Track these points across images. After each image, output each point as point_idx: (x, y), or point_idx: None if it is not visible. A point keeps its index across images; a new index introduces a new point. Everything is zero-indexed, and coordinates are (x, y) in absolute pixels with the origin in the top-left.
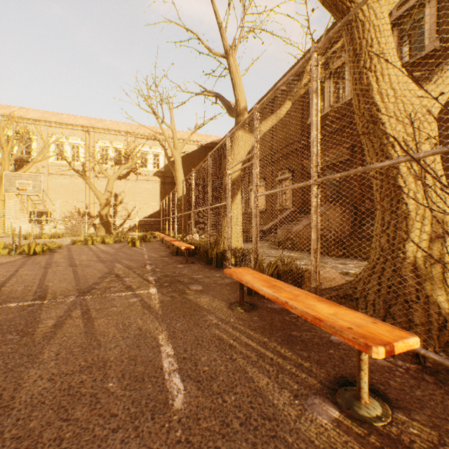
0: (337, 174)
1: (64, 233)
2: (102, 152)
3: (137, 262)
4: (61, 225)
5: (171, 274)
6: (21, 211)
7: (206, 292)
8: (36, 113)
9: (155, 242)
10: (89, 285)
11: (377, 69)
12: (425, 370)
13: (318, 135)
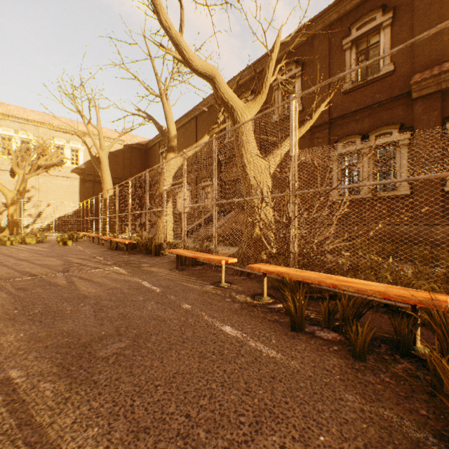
0: (223, 201)
1: None
2: (4, 141)
3: (84, 255)
4: None
5: (122, 260)
6: None
7: (154, 266)
8: None
9: (84, 241)
10: (63, 269)
11: (246, 147)
12: (249, 278)
13: (216, 180)
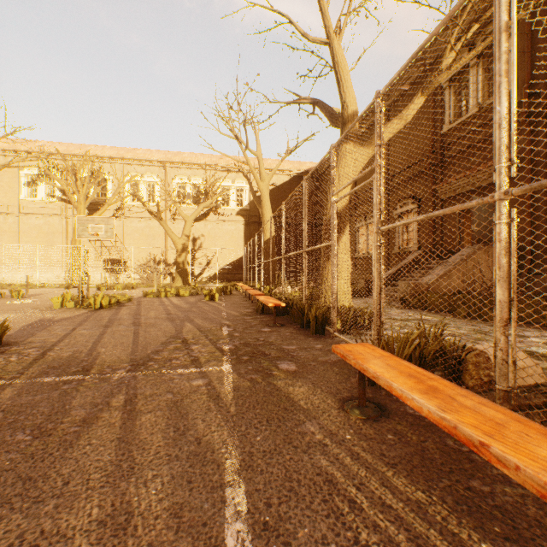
0: None
1: (138, 284)
2: (179, 190)
3: (211, 321)
4: (136, 274)
5: (253, 342)
6: (97, 259)
7: (302, 376)
8: (111, 150)
9: (237, 295)
10: (146, 354)
11: None
12: None
13: (512, 107)
